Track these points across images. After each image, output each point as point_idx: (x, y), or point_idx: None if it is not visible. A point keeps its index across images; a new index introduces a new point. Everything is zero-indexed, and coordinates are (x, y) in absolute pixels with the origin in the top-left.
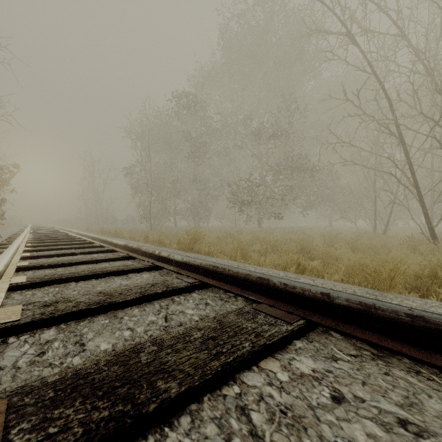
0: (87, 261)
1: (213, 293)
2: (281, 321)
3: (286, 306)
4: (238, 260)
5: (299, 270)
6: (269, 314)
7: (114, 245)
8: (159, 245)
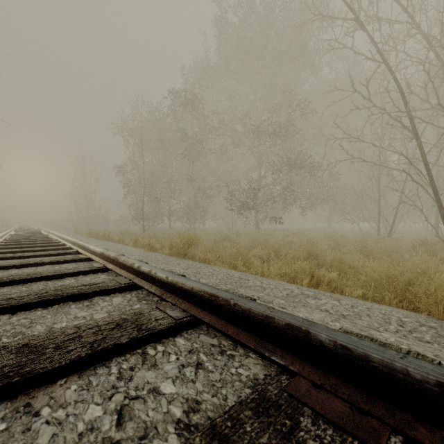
0: (47, 276)
1: (210, 337)
2: (353, 441)
3: (347, 390)
4: (239, 270)
5: (313, 283)
6: (321, 414)
7: (91, 252)
8: (149, 250)
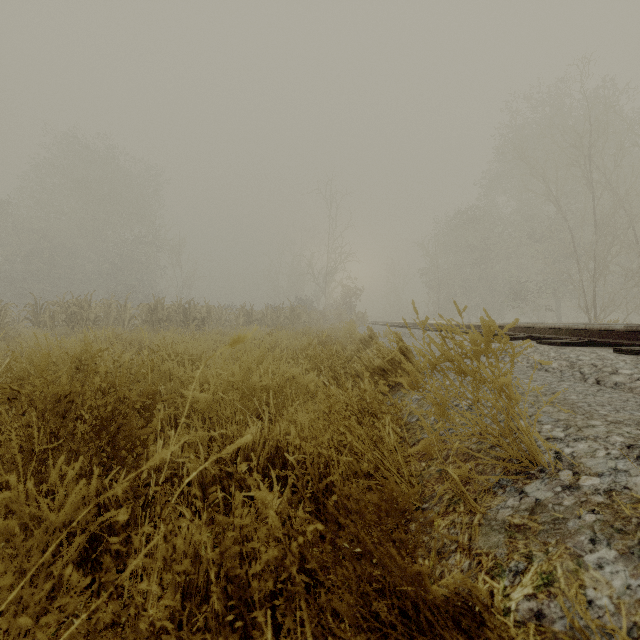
0: None
1: None
2: None
3: None
4: None
5: None
6: None
7: None
8: None
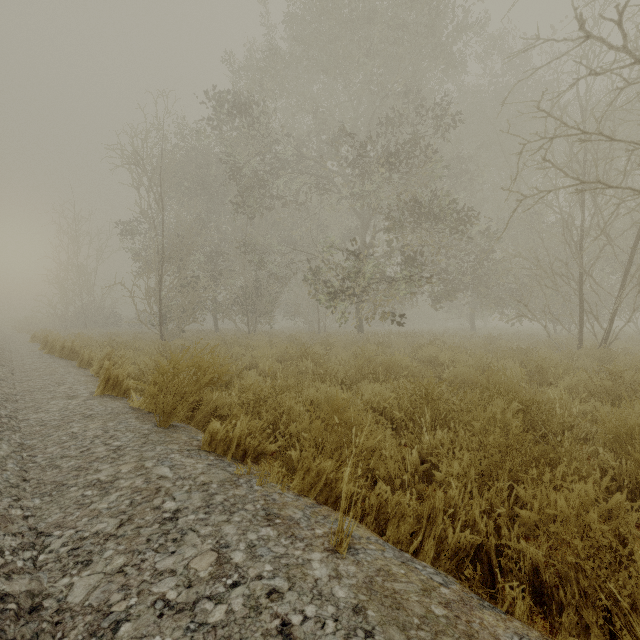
0: None
1: None
2: None
3: None
4: (342, 549)
5: None
6: None
7: None
8: (108, 392)
